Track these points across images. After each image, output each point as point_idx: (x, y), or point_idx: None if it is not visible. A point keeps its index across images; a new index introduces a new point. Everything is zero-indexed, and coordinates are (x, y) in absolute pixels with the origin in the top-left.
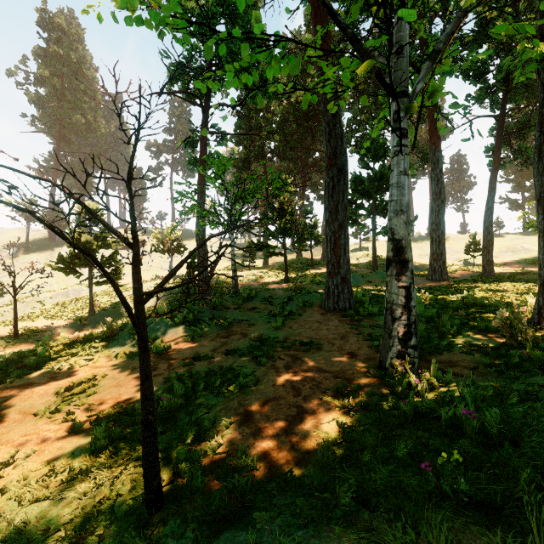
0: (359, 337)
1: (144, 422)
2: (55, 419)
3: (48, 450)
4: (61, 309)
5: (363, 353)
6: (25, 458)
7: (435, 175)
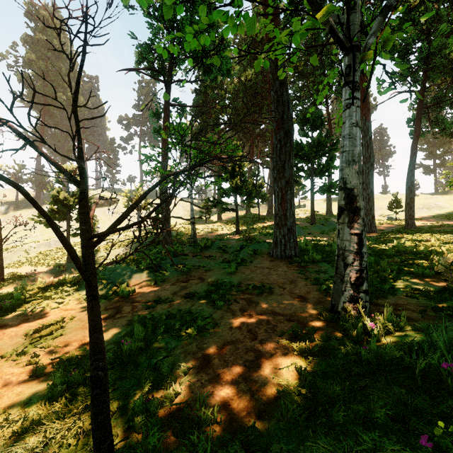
0: (307, 281)
1: (92, 379)
2: (20, 362)
3: (7, 395)
4: (43, 257)
5: (312, 296)
6: None
7: (365, 142)
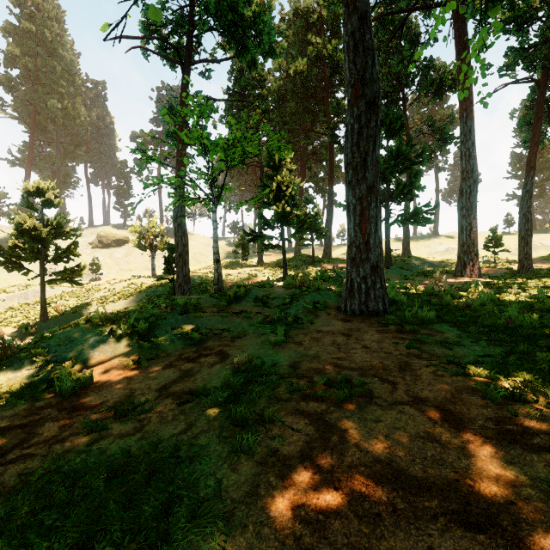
0: (439, 366)
1: None
2: None
3: None
4: (14, 314)
5: (478, 413)
6: None
7: (466, 149)
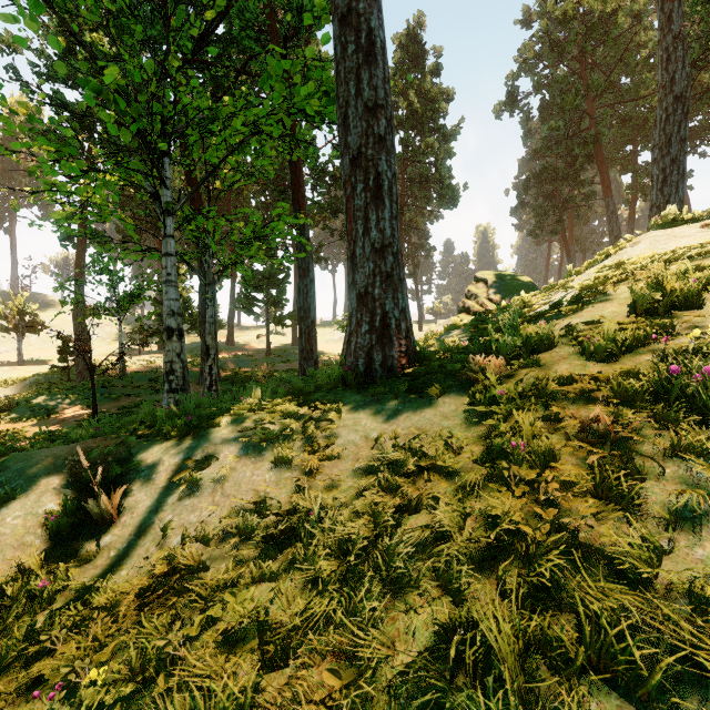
0: None
1: (94, 407)
2: None
3: None
4: None
5: None
6: None
7: None
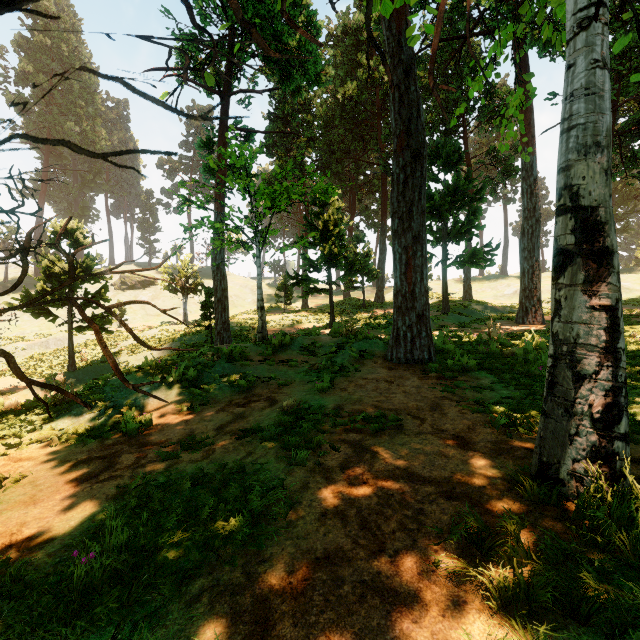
0: (464, 406)
1: None
2: None
3: None
4: (35, 364)
5: (483, 438)
6: None
7: (528, 186)
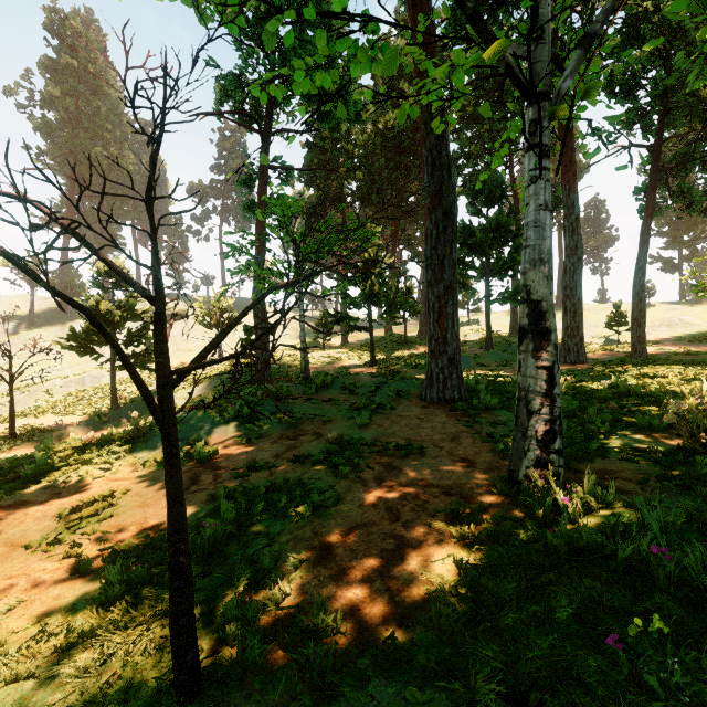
0: (476, 437)
1: (172, 567)
2: (54, 554)
3: (39, 599)
4: (74, 402)
5: (483, 460)
6: (5, 612)
7: (570, 224)
